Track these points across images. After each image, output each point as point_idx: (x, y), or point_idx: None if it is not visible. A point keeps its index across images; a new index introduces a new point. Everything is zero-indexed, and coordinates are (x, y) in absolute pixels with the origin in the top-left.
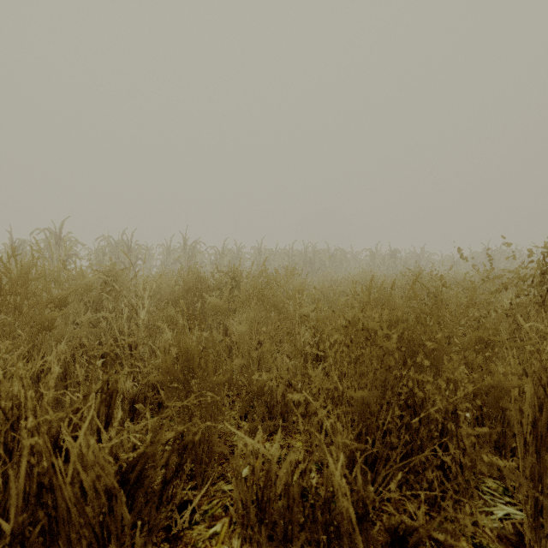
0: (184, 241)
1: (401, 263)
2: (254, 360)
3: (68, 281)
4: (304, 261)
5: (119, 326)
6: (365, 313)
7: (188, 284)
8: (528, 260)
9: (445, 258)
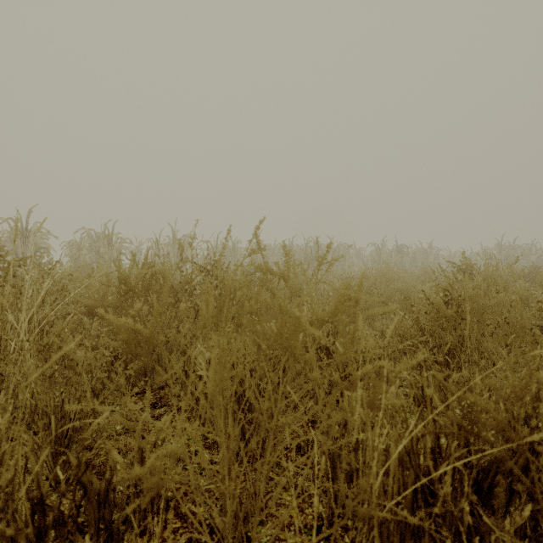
0: (173, 235)
1: (408, 259)
2: (227, 497)
3: None
4: (305, 257)
5: None
6: None
7: (128, 283)
8: None
9: (455, 253)
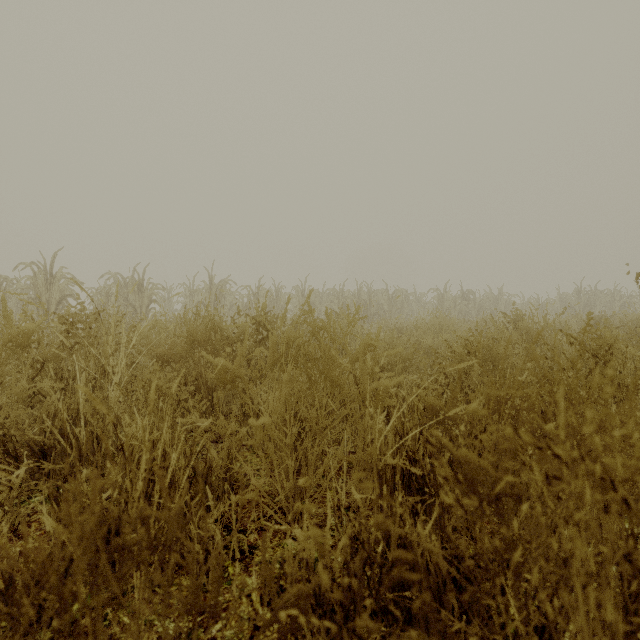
0: (210, 280)
1: (475, 306)
2: (290, 471)
3: (1, 330)
4: (357, 304)
5: (77, 402)
6: (569, 419)
7: (194, 334)
8: (630, 303)
9: (528, 300)
